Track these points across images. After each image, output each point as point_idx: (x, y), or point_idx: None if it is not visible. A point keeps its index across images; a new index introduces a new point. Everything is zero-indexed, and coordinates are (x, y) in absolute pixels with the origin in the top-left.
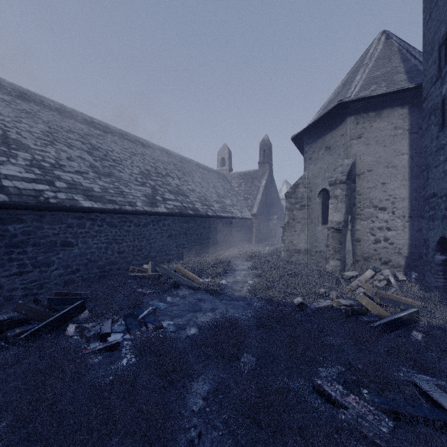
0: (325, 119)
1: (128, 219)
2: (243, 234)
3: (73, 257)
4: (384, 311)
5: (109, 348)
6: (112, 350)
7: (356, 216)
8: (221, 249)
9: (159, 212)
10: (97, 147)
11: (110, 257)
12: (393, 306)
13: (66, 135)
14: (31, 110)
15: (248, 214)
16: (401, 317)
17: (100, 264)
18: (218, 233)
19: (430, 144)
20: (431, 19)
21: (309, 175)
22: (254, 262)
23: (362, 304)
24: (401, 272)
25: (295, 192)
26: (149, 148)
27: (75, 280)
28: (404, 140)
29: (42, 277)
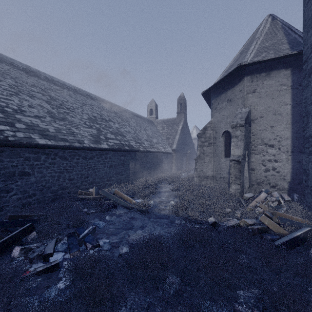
0: (227, 78)
1: (77, 153)
2: (166, 164)
3: (30, 184)
4: (283, 229)
5: (48, 269)
6: (52, 271)
7: (251, 151)
8: (150, 175)
9: (102, 148)
10: (55, 98)
11: (61, 183)
12: (289, 224)
13: (30, 88)
14: (1, 68)
15: (170, 150)
16: (299, 235)
17: (54, 189)
18: (147, 163)
19: (310, 96)
20: (311, 0)
21: (214, 121)
22: (174, 185)
23: (264, 223)
24: (285, 194)
25: (205, 133)
26: (96, 100)
27: (32, 202)
28: (288, 94)
29: (1, 201)
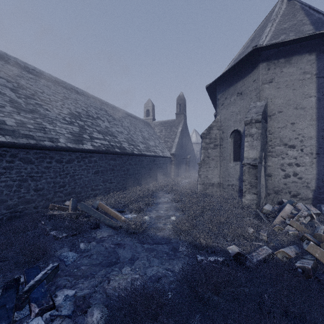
0: (237, 67)
1: (48, 155)
2: (164, 170)
3: None
4: None
5: None
6: None
7: (268, 154)
8: (146, 183)
9: (84, 149)
10: (25, 86)
11: (23, 195)
12: None
13: None
14: None
15: (168, 154)
16: None
17: (11, 203)
18: (143, 169)
19: None
20: None
21: (221, 119)
22: (174, 195)
23: (314, 256)
24: (310, 205)
25: (210, 133)
26: (83, 96)
27: None
28: (312, 84)
29: None
